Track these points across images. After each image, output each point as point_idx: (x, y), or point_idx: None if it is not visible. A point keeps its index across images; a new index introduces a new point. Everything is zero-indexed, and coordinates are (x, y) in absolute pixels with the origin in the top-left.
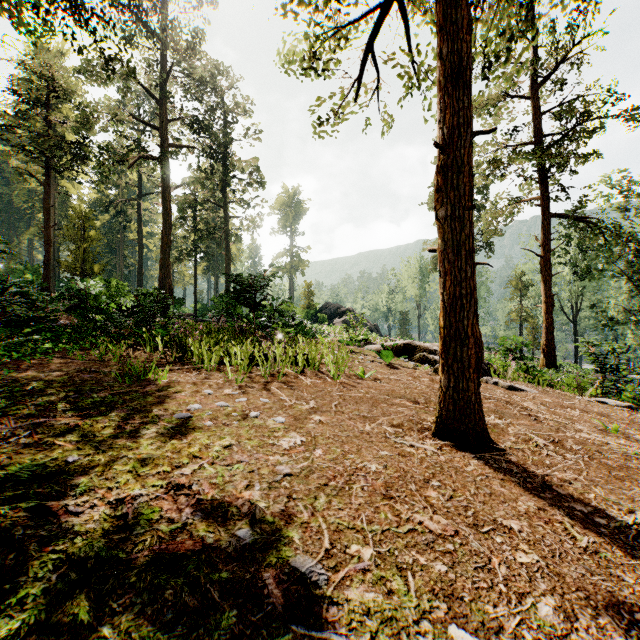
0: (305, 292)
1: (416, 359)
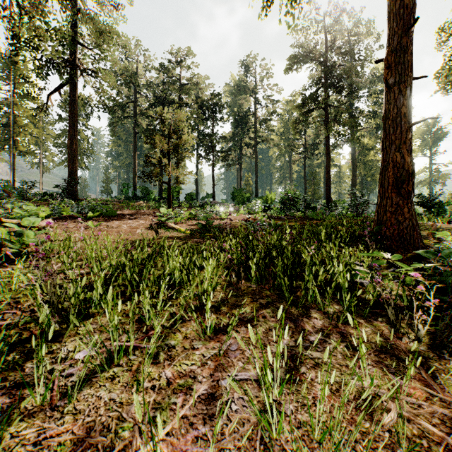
0: (448, 199)
1: None
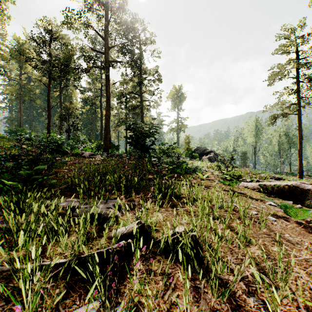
0: (185, 141)
1: (309, 204)
